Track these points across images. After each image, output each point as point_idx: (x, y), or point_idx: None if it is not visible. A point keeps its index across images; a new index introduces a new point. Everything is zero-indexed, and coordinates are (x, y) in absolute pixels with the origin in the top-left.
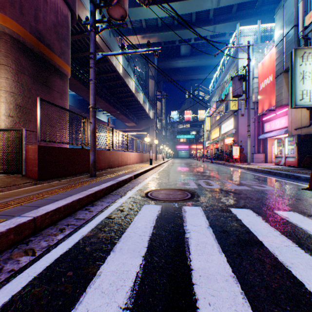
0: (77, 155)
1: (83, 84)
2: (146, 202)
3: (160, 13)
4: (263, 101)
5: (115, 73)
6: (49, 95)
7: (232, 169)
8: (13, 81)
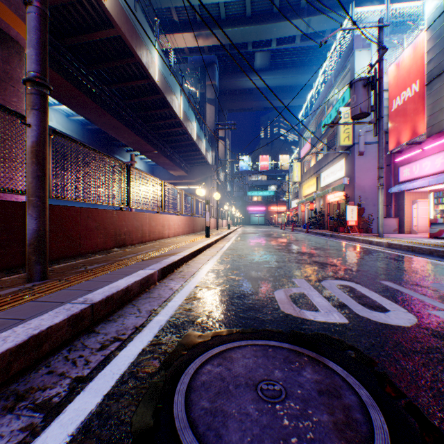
0: (4, 218)
1: (90, 98)
2: None
3: None
4: (398, 129)
5: (147, 80)
6: None
7: (357, 246)
8: None
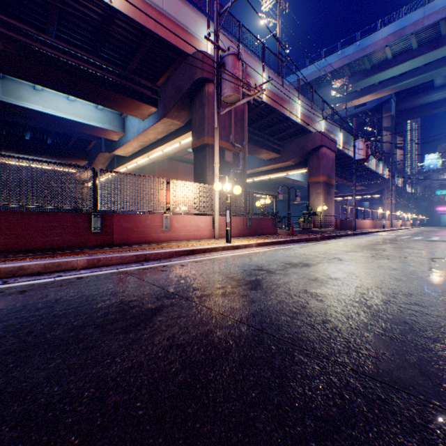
0: (345, 222)
1: None
2: (378, 235)
3: (395, 72)
4: None
5: (349, 158)
6: (329, 197)
7: None
8: (323, 197)
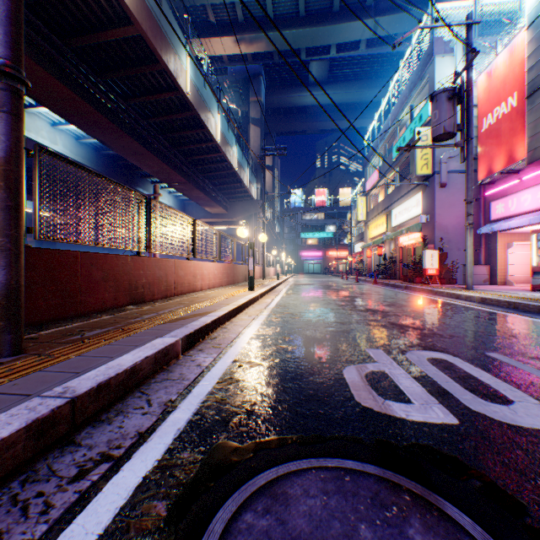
0: None
1: (104, 114)
2: None
3: None
4: (490, 154)
5: (176, 92)
6: None
7: (441, 301)
8: None
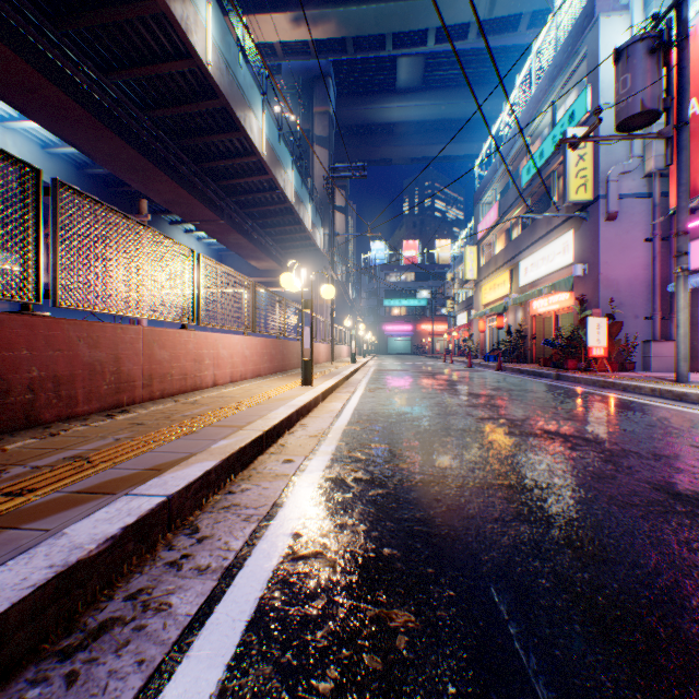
0: None
1: (66, 92)
2: None
3: None
4: (695, 162)
5: (189, 61)
6: None
7: (659, 406)
8: None
